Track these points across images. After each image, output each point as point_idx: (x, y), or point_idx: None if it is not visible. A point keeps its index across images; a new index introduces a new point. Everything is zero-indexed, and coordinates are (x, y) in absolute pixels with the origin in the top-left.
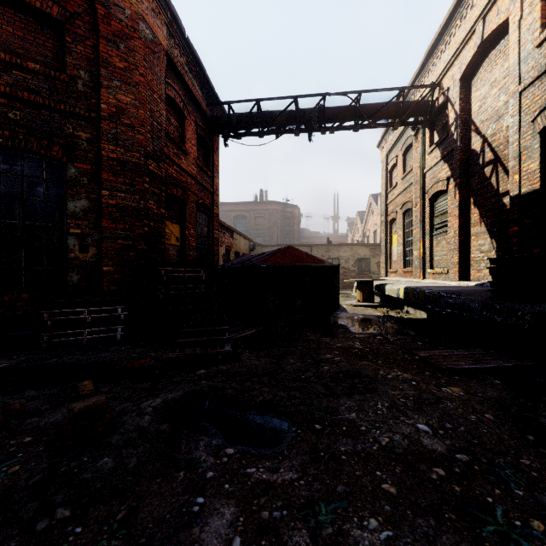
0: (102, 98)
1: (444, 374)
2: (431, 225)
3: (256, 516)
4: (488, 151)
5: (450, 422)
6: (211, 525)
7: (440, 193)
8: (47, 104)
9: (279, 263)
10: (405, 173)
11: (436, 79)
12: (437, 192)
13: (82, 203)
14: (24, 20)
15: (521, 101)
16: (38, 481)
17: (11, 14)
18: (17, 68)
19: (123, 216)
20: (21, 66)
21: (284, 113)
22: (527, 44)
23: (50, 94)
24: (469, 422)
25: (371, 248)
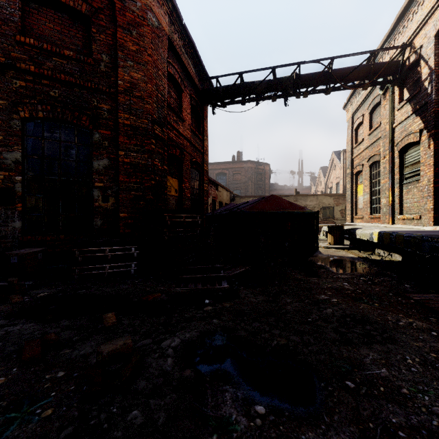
0: (119, 76)
1: None
2: (400, 175)
3: None
4: None
5: None
6: None
7: (411, 145)
8: (78, 83)
9: (264, 209)
10: (372, 129)
11: (407, 40)
12: (407, 144)
13: (104, 162)
14: (61, 17)
15: None
16: (69, 435)
17: (52, 14)
18: (56, 56)
19: (135, 172)
20: (59, 53)
21: (263, 83)
22: None
23: (80, 75)
24: None
25: (335, 198)
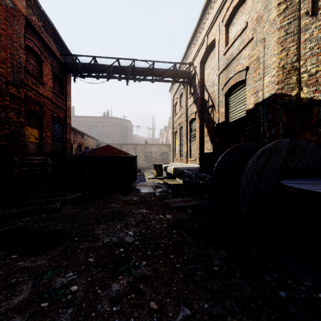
0: None
1: (170, 209)
2: (190, 136)
3: (8, 282)
4: (210, 101)
5: (146, 229)
6: None
7: (193, 119)
8: None
9: (100, 154)
10: (180, 107)
11: (191, 61)
12: (192, 119)
13: None
14: None
15: (219, 79)
16: None
17: None
18: None
19: None
20: None
21: (111, 67)
22: (221, 53)
23: None
24: (154, 228)
25: (169, 147)
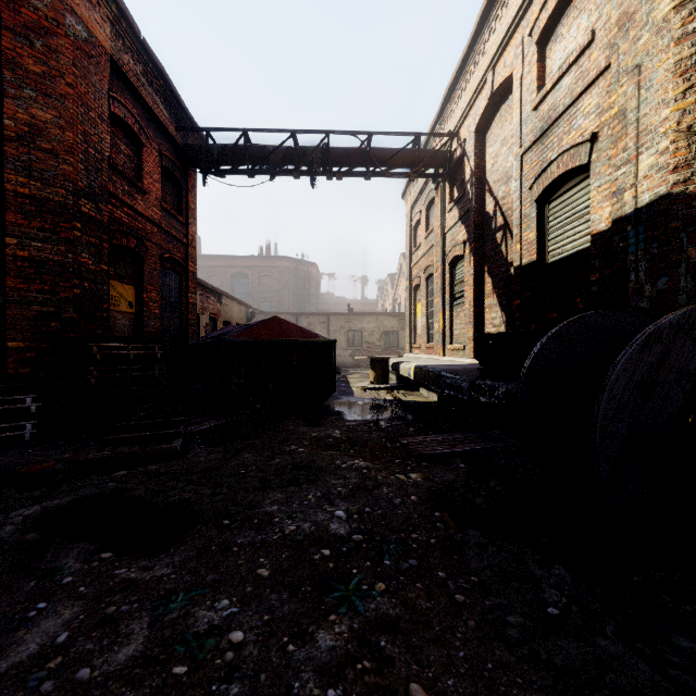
0: (7, 111)
1: (416, 460)
2: (451, 294)
3: (100, 612)
4: (499, 215)
5: (372, 507)
6: (42, 627)
7: (459, 258)
8: None
9: (259, 337)
10: (428, 232)
11: (454, 128)
12: (455, 257)
13: None
14: None
15: (523, 165)
16: None
17: None
18: None
19: (40, 273)
20: None
21: (280, 150)
22: (527, 105)
23: None
24: (391, 505)
25: (400, 319)
